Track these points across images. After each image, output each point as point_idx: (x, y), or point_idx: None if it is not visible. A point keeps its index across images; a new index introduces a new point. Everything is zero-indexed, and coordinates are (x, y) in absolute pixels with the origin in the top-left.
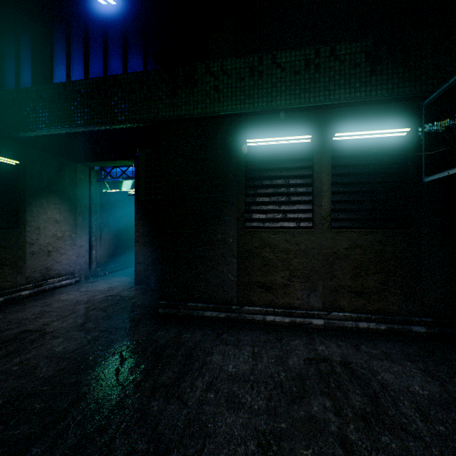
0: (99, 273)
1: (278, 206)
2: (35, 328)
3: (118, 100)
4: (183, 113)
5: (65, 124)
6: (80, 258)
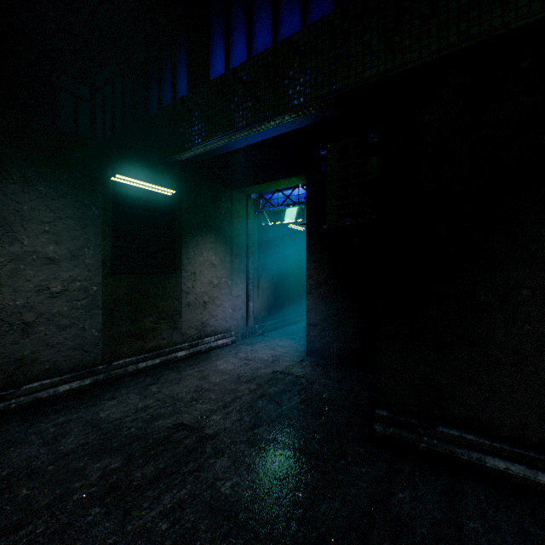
0: (256, 331)
1: None
2: (191, 421)
3: (294, 74)
4: (413, 57)
5: (223, 131)
6: (237, 311)
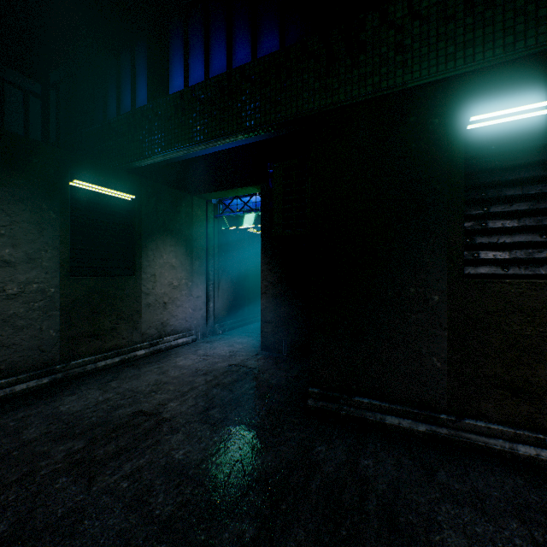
0: (216, 330)
1: (538, 234)
2: (150, 408)
3: (246, 99)
4: (341, 99)
5: (182, 143)
6: (197, 311)
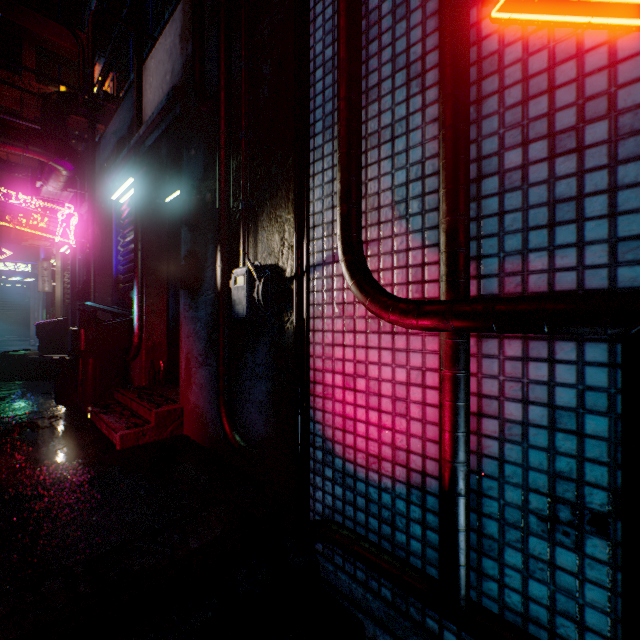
0: None
1: None
2: None
3: None
4: None
5: None
6: None
